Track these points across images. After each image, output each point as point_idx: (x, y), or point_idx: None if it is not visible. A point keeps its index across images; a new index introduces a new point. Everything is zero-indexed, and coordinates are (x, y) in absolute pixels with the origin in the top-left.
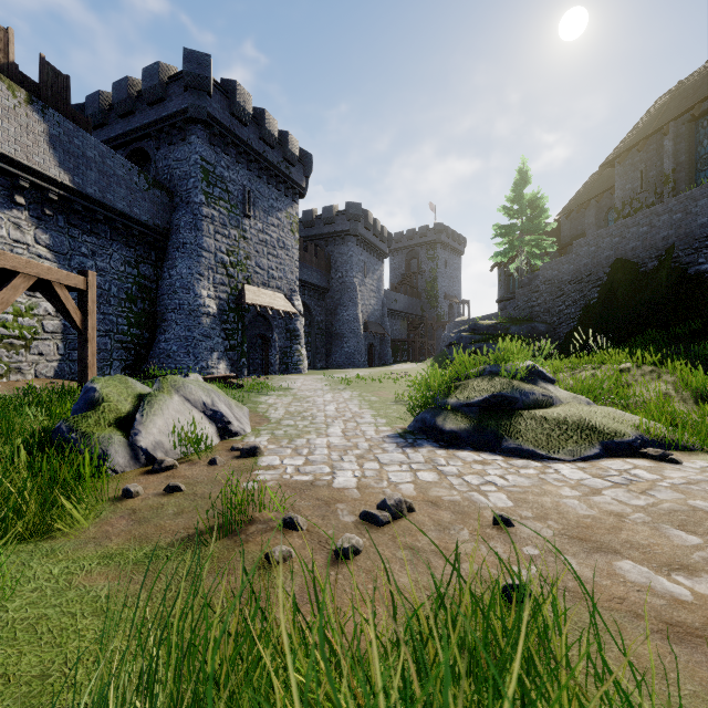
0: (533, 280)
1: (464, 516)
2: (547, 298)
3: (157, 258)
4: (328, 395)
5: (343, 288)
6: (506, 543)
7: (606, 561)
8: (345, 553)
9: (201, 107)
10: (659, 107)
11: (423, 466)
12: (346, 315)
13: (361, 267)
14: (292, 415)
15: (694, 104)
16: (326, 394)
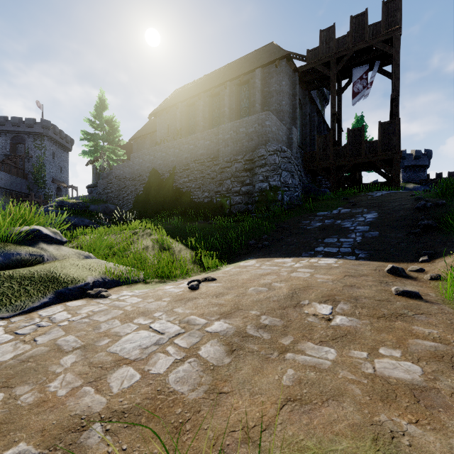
0: (110, 175)
1: None
2: (117, 188)
3: None
4: None
5: None
6: None
7: None
8: None
9: None
10: (176, 94)
11: None
12: None
13: None
14: None
15: (188, 98)
16: None
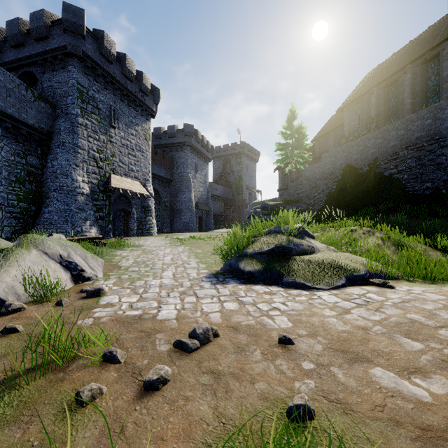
0: (299, 177)
1: (257, 337)
2: (307, 188)
3: (42, 152)
4: (167, 249)
5: (182, 179)
6: (289, 360)
7: (364, 369)
8: (153, 385)
9: (77, 46)
10: (368, 78)
11: (228, 298)
12: (184, 198)
13: (193, 166)
14: (138, 263)
15: (387, 77)
16: (167, 249)
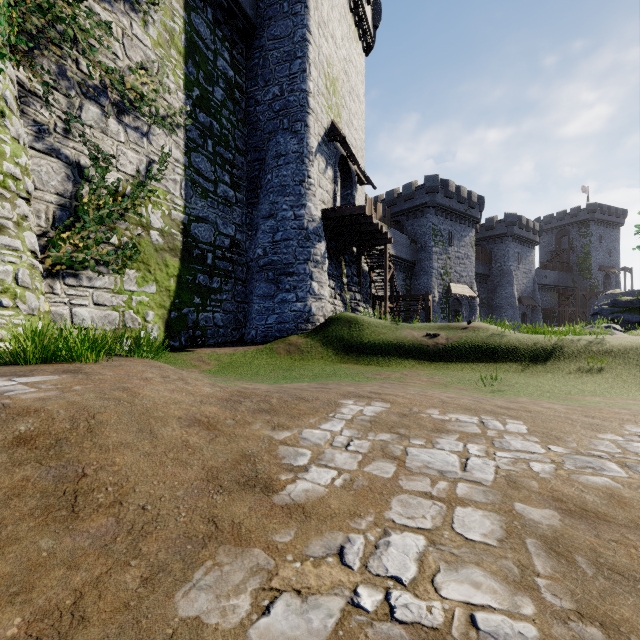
0: None
1: None
2: None
3: (410, 275)
4: None
5: (501, 274)
6: None
7: None
8: None
9: (434, 200)
10: None
11: None
12: (504, 293)
13: (515, 257)
14: None
15: None
16: None
